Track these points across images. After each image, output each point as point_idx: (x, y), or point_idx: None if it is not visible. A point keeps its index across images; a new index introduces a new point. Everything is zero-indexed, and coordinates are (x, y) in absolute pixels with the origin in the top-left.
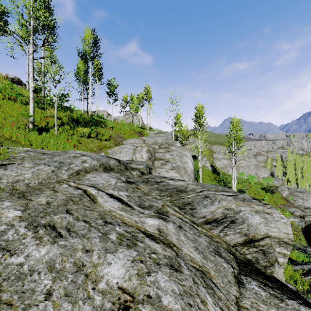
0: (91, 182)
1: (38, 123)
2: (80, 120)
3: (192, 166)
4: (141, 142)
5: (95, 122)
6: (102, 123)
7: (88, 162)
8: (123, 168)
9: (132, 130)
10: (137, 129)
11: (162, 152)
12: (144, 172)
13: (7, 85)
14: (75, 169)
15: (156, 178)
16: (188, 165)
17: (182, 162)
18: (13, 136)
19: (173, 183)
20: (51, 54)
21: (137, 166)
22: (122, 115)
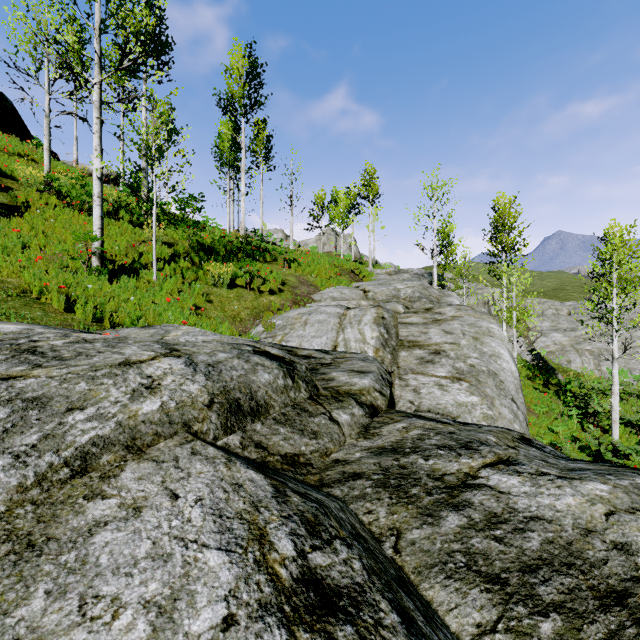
0: (44, 629)
1: (118, 255)
2: (218, 247)
3: (513, 368)
4: (357, 296)
5: (253, 250)
6: (268, 252)
7: (163, 389)
8: (305, 397)
9: (335, 267)
10: (347, 265)
11: (418, 325)
12: (377, 403)
13: (74, 179)
14: (73, 441)
15: (431, 447)
16: (504, 365)
17: (485, 356)
18: (34, 288)
19: (530, 504)
20: (169, 115)
21: (352, 384)
22: (314, 238)
